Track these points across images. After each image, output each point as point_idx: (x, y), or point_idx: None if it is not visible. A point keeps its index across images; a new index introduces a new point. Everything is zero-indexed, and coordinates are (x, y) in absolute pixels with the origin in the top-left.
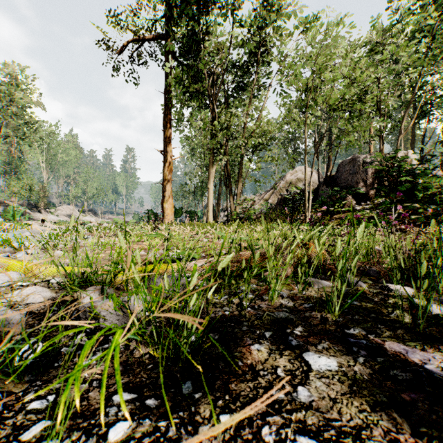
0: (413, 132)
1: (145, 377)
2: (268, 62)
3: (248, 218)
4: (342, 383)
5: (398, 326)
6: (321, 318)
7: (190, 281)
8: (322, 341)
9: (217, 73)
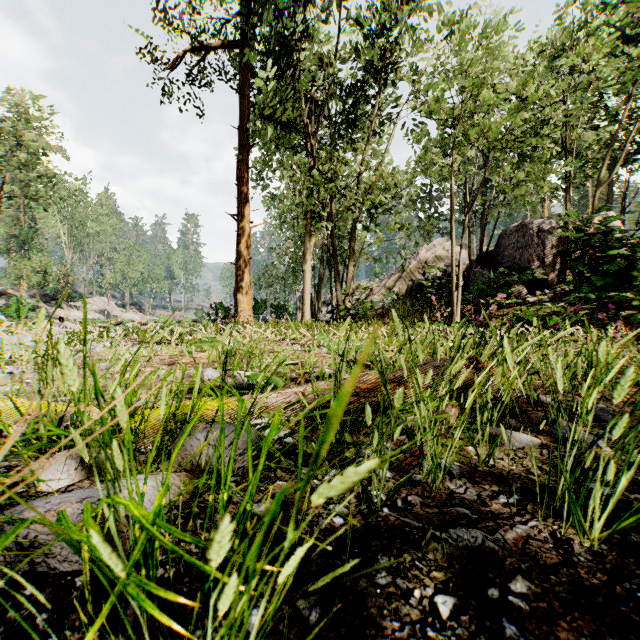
0: (610, 187)
1: None
2: (393, 82)
3: (364, 315)
4: None
5: None
6: (555, 543)
7: (212, 546)
8: None
9: (317, 100)
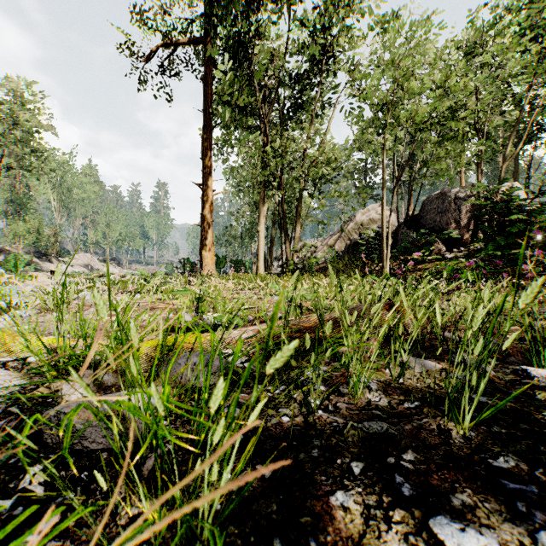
0: (516, 160)
1: None
2: (333, 72)
3: (309, 269)
4: None
5: None
6: (439, 432)
7: (213, 398)
8: (458, 487)
9: (270, 87)
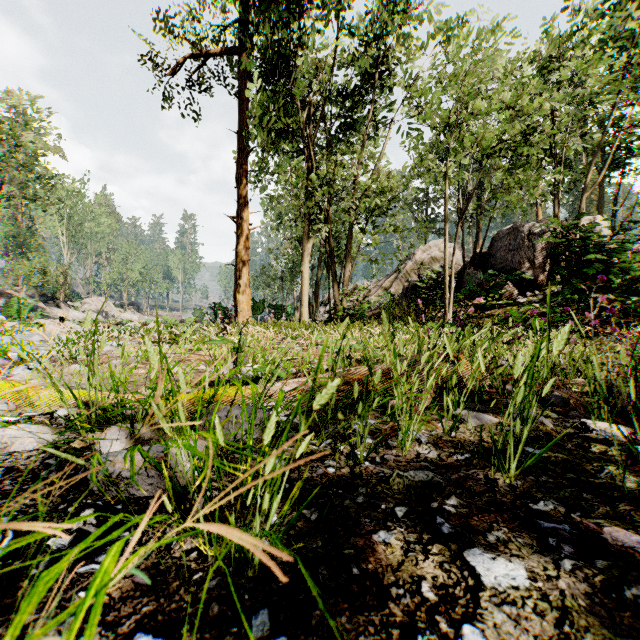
0: (601, 190)
1: (186, 600)
2: (389, 88)
3: (361, 315)
4: (542, 617)
5: (616, 496)
6: (486, 481)
7: (266, 431)
8: (495, 526)
9: (315, 104)
